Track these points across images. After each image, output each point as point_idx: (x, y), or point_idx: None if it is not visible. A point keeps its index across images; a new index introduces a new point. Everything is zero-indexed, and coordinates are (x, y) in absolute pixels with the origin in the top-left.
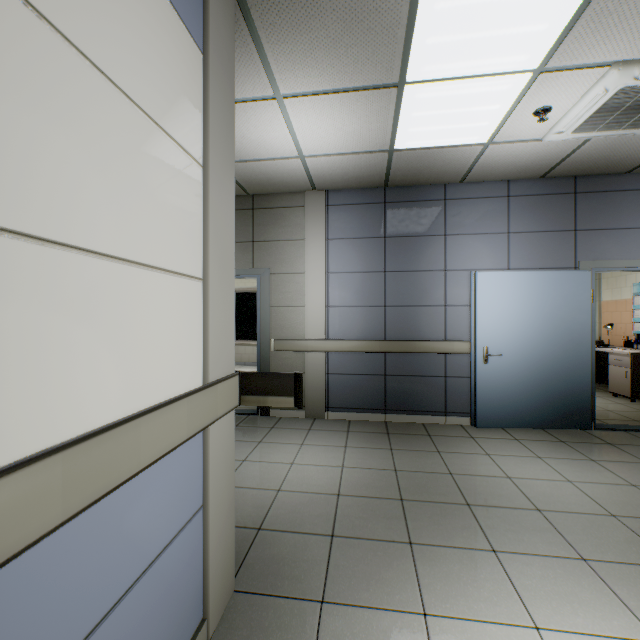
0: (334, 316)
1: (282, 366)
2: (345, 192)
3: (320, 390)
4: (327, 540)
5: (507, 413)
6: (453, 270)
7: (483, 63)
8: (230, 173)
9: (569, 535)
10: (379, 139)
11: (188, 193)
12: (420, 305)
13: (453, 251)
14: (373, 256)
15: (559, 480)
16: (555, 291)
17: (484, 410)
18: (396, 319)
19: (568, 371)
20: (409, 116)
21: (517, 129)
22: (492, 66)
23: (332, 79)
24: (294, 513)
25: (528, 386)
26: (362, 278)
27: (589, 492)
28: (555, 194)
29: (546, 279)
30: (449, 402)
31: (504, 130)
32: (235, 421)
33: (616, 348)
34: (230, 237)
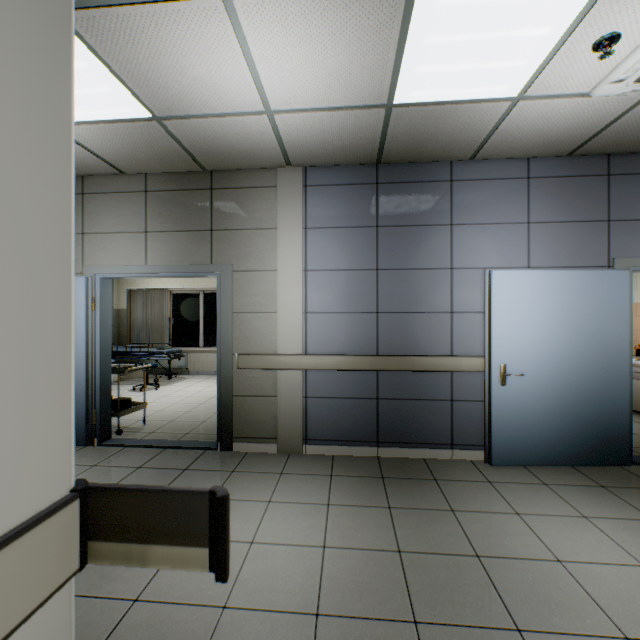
0: (314, 325)
1: (248, 388)
2: (328, 169)
3: (296, 418)
4: None
5: (529, 447)
6: (461, 268)
7: None
8: (48, 14)
9: None
10: (374, 85)
11: None
12: (421, 311)
13: (461, 245)
14: (362, 250)
15: (629, 564)
16: (587, 295)
17: (501, 444)
18: (391, 329)
19: (602, 394)
20: (420, 43)
21: (562, 74)
22: None
23: None
24: None
25: (554, 413)
26: (349, 277)
27: None
28: (584, 176)
29: (576, 280)
30: (456, 432)
31: (545, 76)
32: (186, 461)
33: None
34: (48, 171)
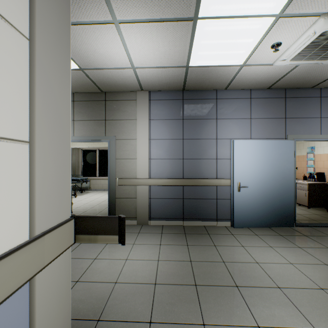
0: (154, 164)
1: (123, 194)
2: (160, 92)
3: (145, 208)
4: (146, 327)
5: (250, 219)
6: (221, 139)
7: (247, 6)
8: (65, 55)
9: (301, 308)
10: (180, 58)
11: (5, 58)
12: (203, 158)
13: (221, 128)
14: (176, 130)
15: (285, 263)
16: (275, 151)
17: (238, 218)
18: (189, 166)
19: (282, 195)
20: (199, 43)
21: (260, 56)
22: (252, 9)
23: (151, 10)
24: (125, 303)
25: (261, 204)
26: (170, 142)
27: (304, 271)
28: (275, 98)
29: (271, 144)
30: (219, 213)
31: (253, 57)
32: None
33: (299, 180)
34: (65, 108)
